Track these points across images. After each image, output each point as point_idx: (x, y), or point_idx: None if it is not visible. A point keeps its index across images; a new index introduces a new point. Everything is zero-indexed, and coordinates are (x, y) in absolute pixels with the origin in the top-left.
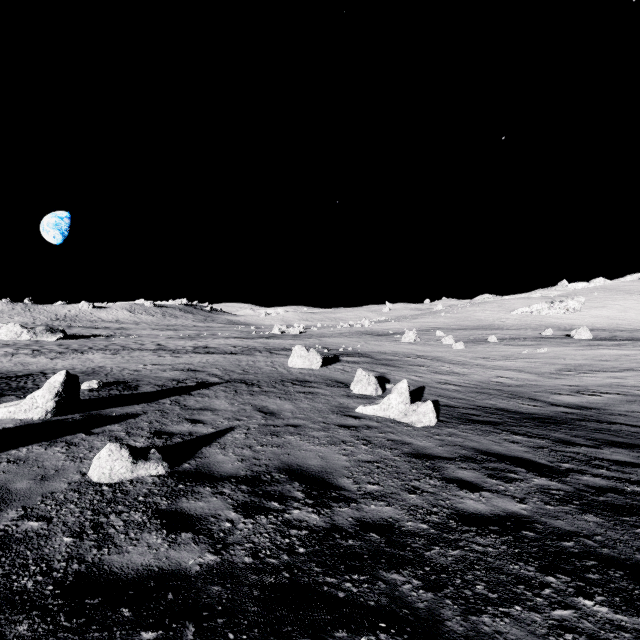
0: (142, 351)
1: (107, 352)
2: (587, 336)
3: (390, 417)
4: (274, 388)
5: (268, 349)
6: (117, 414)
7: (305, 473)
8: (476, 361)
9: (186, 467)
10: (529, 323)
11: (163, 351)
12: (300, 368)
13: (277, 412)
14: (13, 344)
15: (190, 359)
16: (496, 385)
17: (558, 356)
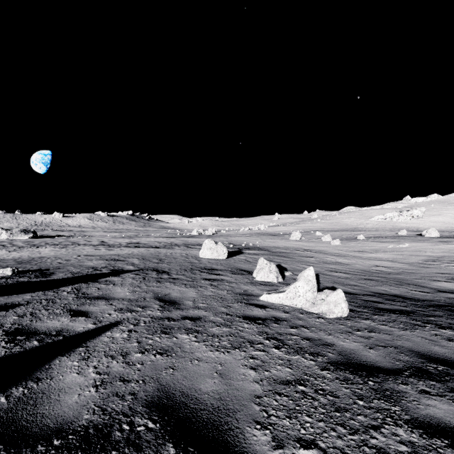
0: (85, 246)
1: (57, 246)
2: (436, 235)
3: (297, 306)
4: (182, 275)
5: (186, 244)
6: None
7: (191, 415)
8: (353, 254)
9: None
10: (384, 226)
11: (102, 246)
12: (209, 258)
13: (178, 301)
14: None
15: (119, 251)
16: (378, 273)
17: (419, 250)
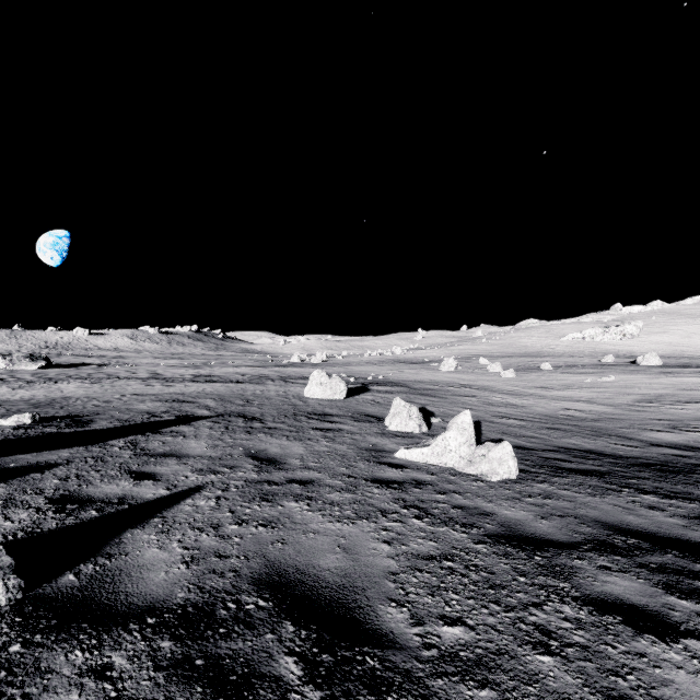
0: (129, 380)
1: (86, 381)
2: (656, 363)
3: (447, 465)
4: (282, 423)
5: (283, 377)
6: (19, 465)
7: (310, 593)
8: (533, 391)
9: (65, 583)
10: (582, 350)
11: (155, 380)
12: (319, 398)
13: (279, 459)
14: None
15: (183, 388)
16: (567, 419)
17: (630, 385)
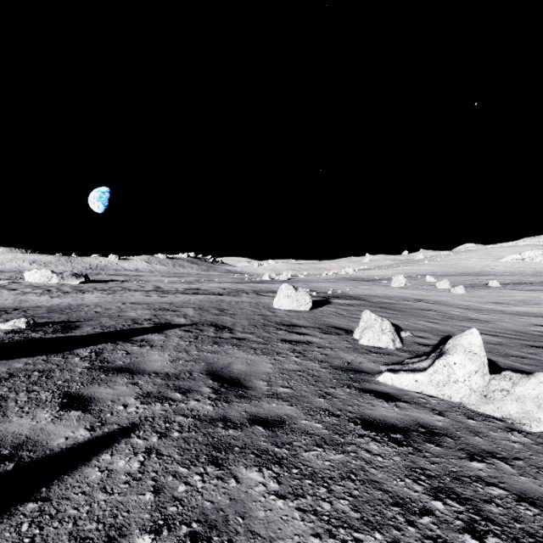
0: (136, 292)
1: (105, 292)
2: None
3: (452, 399)
4: (250, 334)
5: (255, 291)
6: None
7: None
8: (488, 306)
9: None
10: (523, 270)
11: (155, 292)
12: (287, 309)
13: (243, 380)
14: (40, 286)
15: (173, 299)
16: None
17: None
